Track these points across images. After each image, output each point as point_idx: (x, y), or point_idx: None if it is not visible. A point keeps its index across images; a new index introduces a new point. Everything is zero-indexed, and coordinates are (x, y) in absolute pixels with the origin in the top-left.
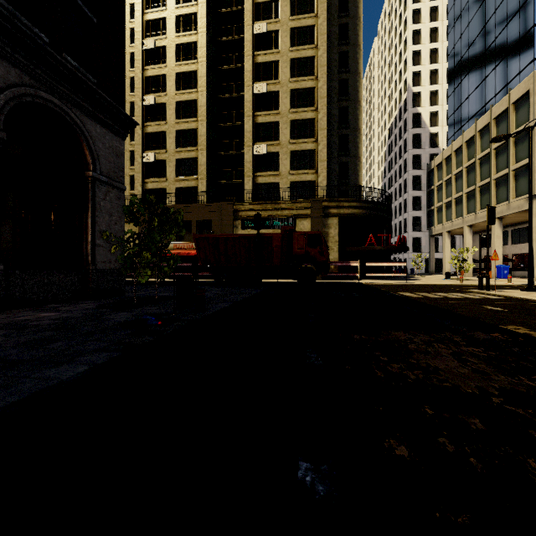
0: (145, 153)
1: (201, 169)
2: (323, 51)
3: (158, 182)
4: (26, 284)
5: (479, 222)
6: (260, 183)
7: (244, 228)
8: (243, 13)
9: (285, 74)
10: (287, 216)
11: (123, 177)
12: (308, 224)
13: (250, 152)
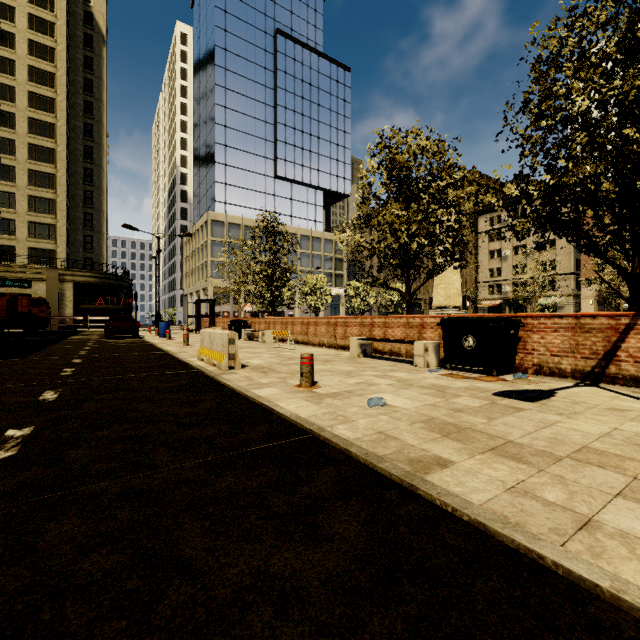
0: None
1: None
2: (63, 149)
3: None
4: None
5: (198, 290)
6: None
7: None
8: None
9: (22, 154)
10: (22, 278)
11: None
12: (45, 286)
13: None
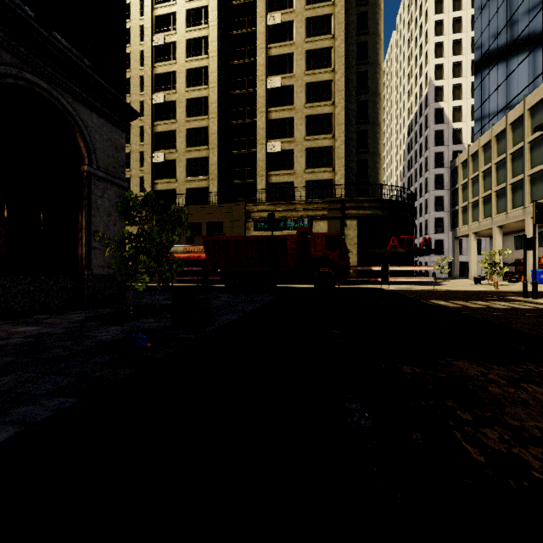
0: (154, 153)
1: (212, 169)
2: (341, 41)
3: (168, 183)
4: (7, 292)
5: (511, 222)
6: (274, 183)
7: (256, 230)
8: (255, 5)
9: (300, 67)
10: (303, 217)
11: (124, 174)
12: (325, 225)
13: (263, 150)
